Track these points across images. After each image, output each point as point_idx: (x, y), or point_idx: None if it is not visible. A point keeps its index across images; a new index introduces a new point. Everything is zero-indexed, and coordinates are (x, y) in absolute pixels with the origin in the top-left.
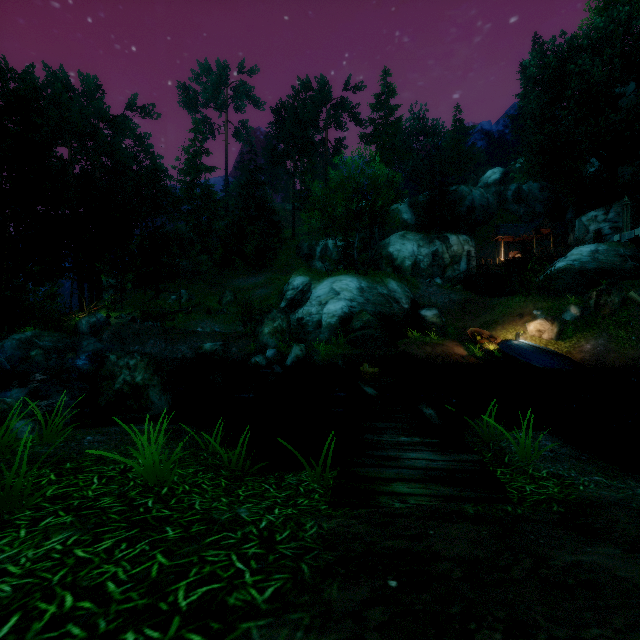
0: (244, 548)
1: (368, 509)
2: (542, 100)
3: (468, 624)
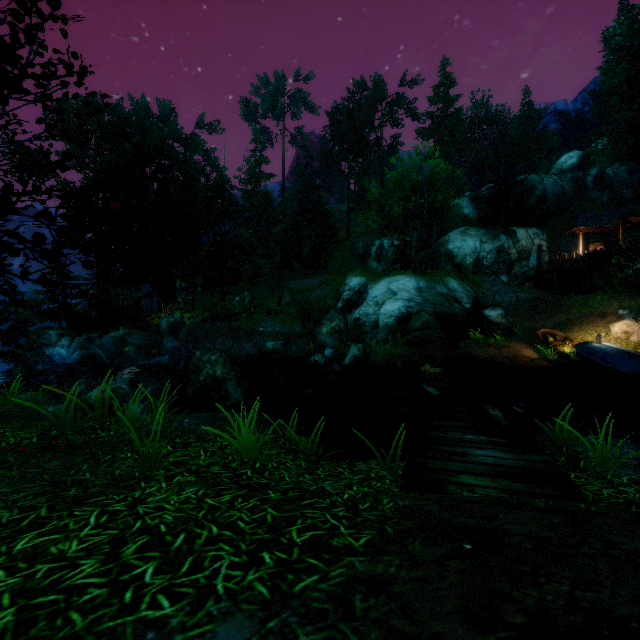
0: (334, 511)
1: (438, 495)
2: (630, 72)
3: (538, 578)
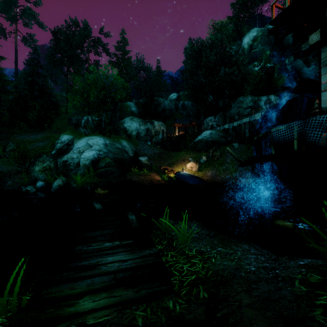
0: None
1: None
2: (192, 64)
3: None
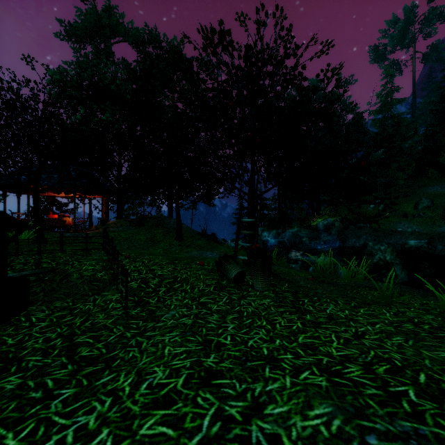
0: None
1: None
2: None
3: None
